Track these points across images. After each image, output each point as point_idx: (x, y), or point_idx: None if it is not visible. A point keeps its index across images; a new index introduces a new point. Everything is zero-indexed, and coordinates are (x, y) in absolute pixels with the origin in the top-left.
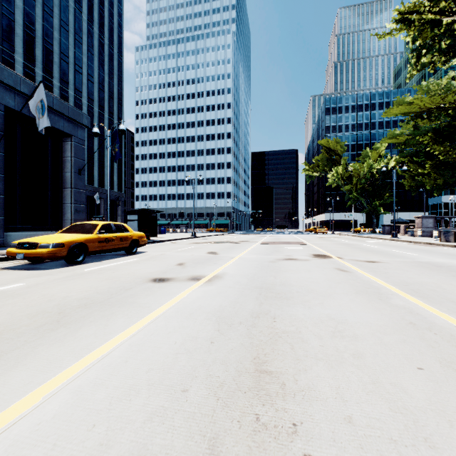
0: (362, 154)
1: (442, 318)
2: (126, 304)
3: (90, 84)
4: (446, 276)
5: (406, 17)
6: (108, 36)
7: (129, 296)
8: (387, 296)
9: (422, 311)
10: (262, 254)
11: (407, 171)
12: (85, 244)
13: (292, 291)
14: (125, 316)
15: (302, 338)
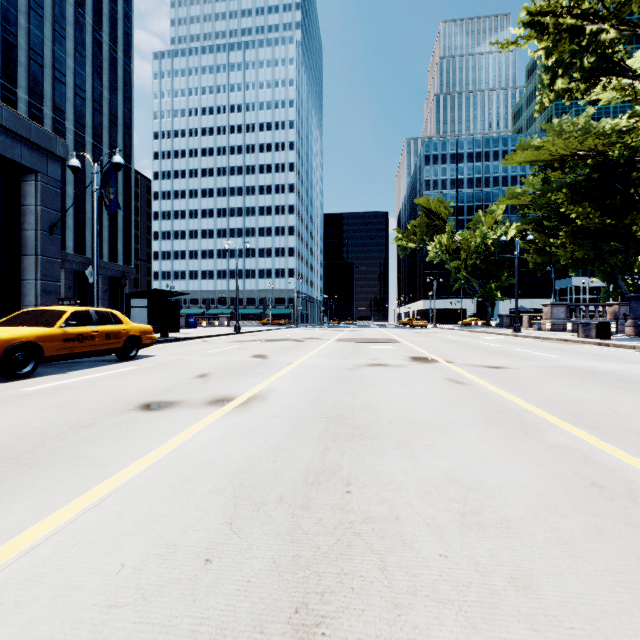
0: (473, 219)
1: (639, 469)
2: (62, 461)
3: (80, 101)
4: (608, 389)
5: (537, 20)
6: (109, 31)
7: (79, 441)
8: (537, 428)
9: (602, 456)
10: (336, 358)
11: (532, 243)
12: (38, 344)
13: (381, 422)
14: (43, 493)
15: (403, 534)
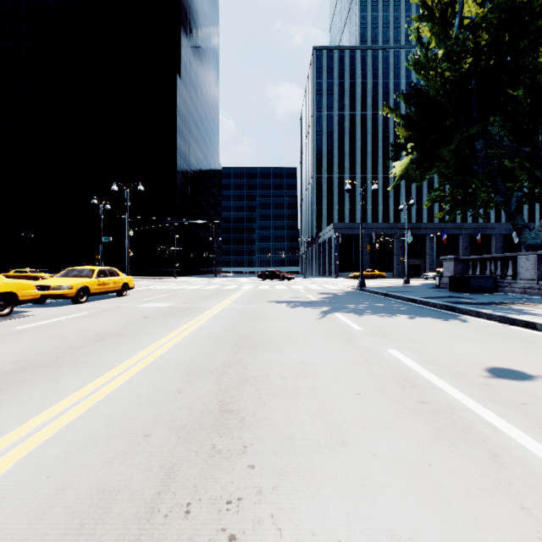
0: None
1: None
2: None
3: None
4: None
5: None
6: None
7: None
8: None
9: None
10: None
11: None
12: None
13: None
14: None
15: None
